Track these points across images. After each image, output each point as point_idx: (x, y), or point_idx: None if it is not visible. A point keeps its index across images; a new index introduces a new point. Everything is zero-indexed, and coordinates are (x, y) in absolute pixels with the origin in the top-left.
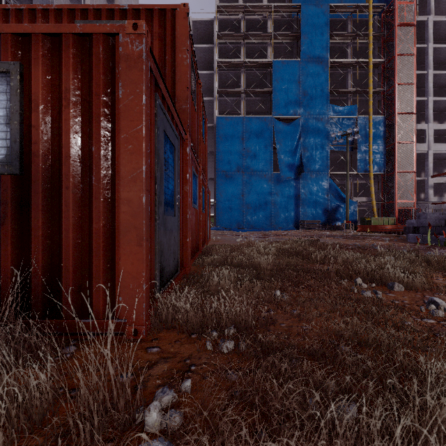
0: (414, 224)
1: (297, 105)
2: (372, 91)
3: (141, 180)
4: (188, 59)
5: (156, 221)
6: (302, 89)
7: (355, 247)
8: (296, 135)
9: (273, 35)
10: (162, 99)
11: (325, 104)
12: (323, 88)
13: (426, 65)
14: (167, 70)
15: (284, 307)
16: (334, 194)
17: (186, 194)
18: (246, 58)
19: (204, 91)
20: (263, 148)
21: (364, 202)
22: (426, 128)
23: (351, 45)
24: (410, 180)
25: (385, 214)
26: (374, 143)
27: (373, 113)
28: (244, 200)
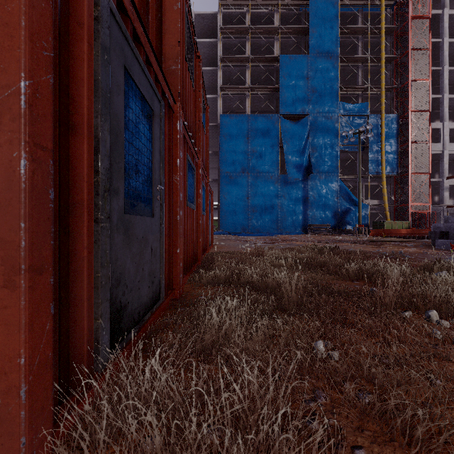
0: (442, 228)
1: (306, 103)
2: (384, 88)
3: (15, 115)
4: (179, 2)
5: (99, 223)
6: (311, 86)
7: (382, 255)
8: (304, 134)
9: (280, 28)
10: (122, 13)
11: (334, 101)
12: (332, 85)
13: (440, 60)
14: (150, 17)
15: (341, 383)
16: (345, 197)
17: (175, 186)
18: (251, 53)
19: (207, 89)
20: (269, 148)
21: (375, 205)
22: (440, 127)
23: (362, 40)
24: (424, 182)
25: (397, 217)
26: (387, 143)
27: (385, 112)
28: (250, 203)
